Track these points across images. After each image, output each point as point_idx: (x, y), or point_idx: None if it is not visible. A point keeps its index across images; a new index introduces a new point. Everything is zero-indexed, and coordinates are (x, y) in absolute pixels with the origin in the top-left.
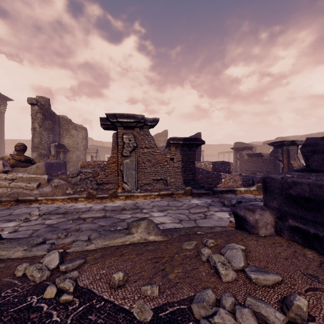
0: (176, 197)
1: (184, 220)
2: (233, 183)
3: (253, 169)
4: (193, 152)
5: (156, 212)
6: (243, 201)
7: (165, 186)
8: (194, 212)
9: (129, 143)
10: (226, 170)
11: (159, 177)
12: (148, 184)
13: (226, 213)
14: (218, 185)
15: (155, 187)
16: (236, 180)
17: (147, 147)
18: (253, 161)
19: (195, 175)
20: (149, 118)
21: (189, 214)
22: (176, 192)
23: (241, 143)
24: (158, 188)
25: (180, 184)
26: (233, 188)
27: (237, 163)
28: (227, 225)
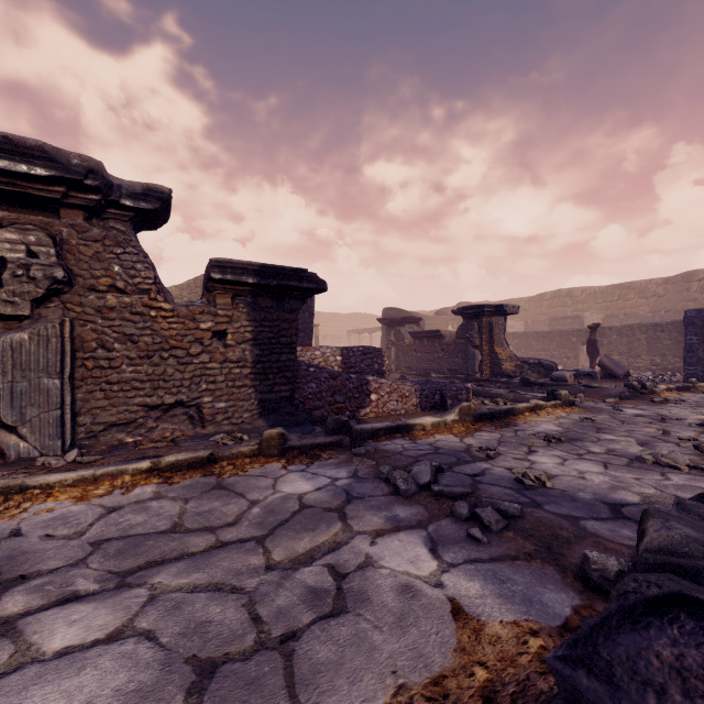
0: (228, 469)
1: (223, 666)
2: (398, 402)
3: (423, 366)
4: (291, 315)
5: (79, 603)
6: (443, 465)
7: (196, 427)
8: (289, 559)
9: (30, 263)
10: (373, 370)
11: (172, 397)
12: (123, 423)
13: (418, 545)
14: (363, 410)
15: (154, 432)
16: (405, 396)
17: (120, 287)
18: (424, 349)
19: (298, 385)
20: (126, 182)
21: (264, 587)
22: (229, 452)
23: (397, 310)
24: (166, 435)
25: (250, 415)
26: (404, 420)
27: (390, 352)
28: (452, 647)
